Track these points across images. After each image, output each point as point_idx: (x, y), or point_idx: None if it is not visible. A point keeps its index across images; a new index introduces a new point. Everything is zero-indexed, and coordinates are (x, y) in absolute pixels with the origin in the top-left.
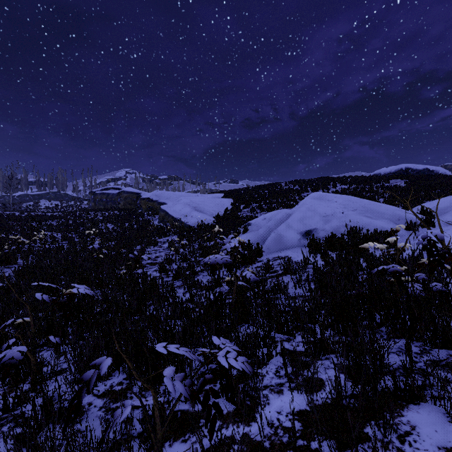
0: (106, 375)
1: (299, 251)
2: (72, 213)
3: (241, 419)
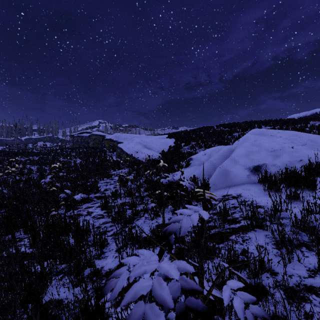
0: None
1: (251, 189)
2: (54, 151)
3: None
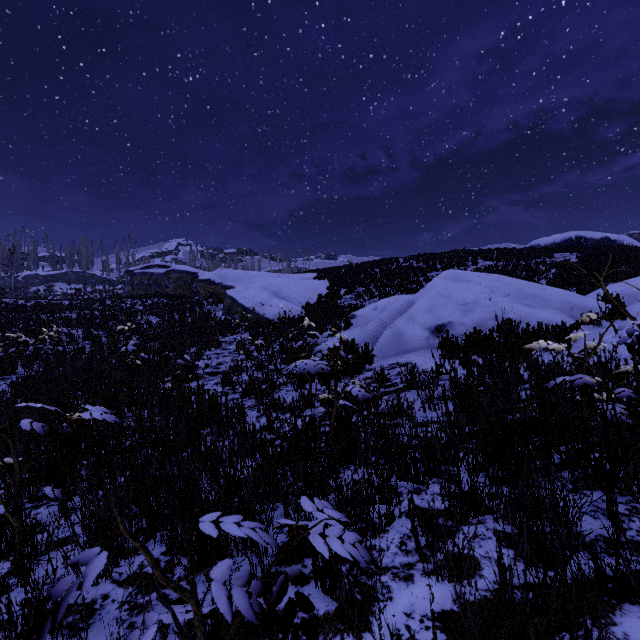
0: (135, 548)
1: (427, 355)
2: (99, 301)
3: (347, 626)
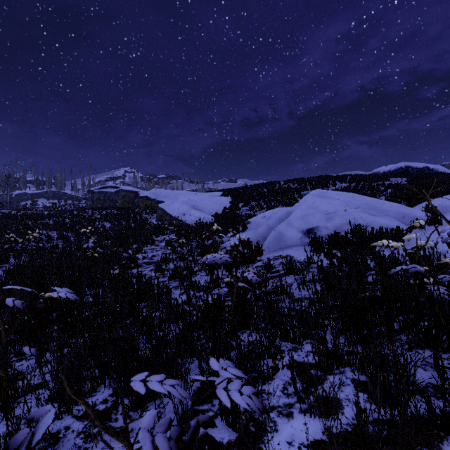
0: (90, 391)
1: (301, 250)
2: (69, 212)
3: None
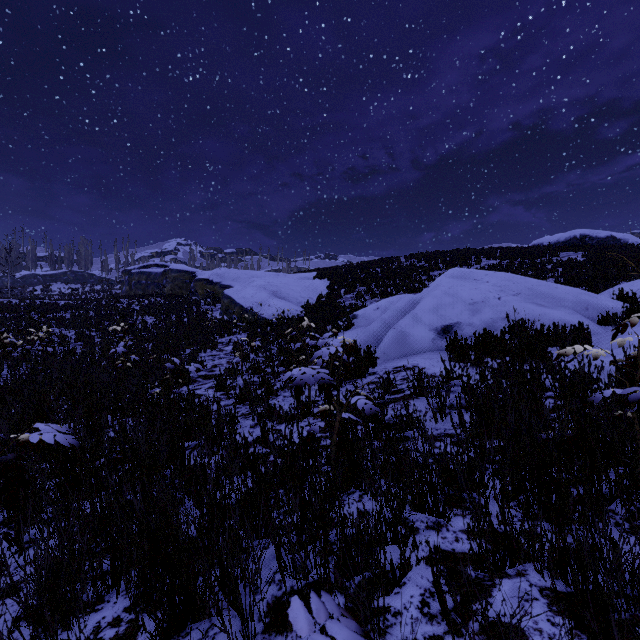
0: (91, 603)
1: (434, 358)
2: (96, 301)
3: None
